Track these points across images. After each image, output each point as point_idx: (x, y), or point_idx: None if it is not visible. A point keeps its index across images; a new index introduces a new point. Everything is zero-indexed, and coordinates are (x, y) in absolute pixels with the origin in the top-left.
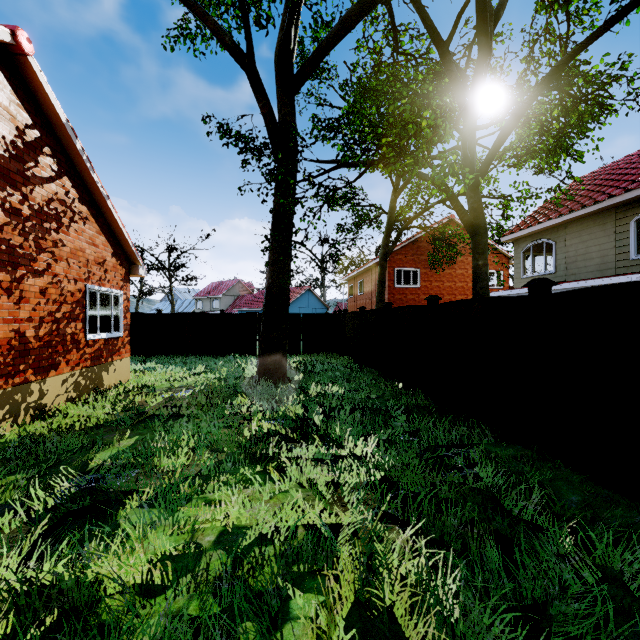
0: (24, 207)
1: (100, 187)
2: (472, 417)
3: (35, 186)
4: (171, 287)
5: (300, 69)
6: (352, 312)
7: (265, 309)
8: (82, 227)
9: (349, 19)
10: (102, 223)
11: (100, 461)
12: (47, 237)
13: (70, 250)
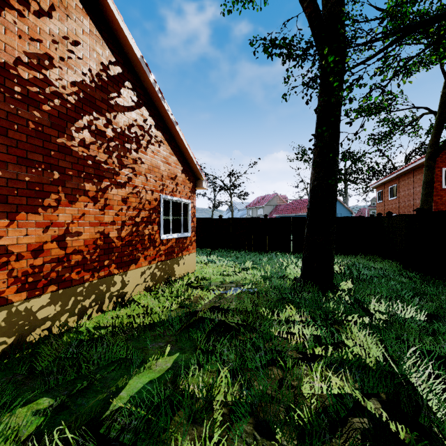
0: (108, 130)
1: (170, 115)
2: None
3: (118, 113)
4: (231, 201)
5: None
6: (401, 215)
7: (309, 212)
8: (157, 149)
9: None
10: (174, 146)
11: (121, 403)
12: (128, 155)
13: (147, 167)
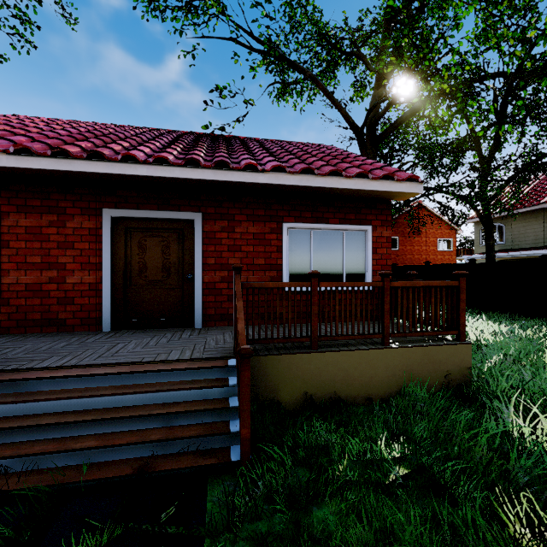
0: None
1: None
2: (504, 312)
3: None
4: None
5: (383, 133)
6: None
7: None
8: None
9: (415, 111)
10: None
11: None
12: None
13: None
